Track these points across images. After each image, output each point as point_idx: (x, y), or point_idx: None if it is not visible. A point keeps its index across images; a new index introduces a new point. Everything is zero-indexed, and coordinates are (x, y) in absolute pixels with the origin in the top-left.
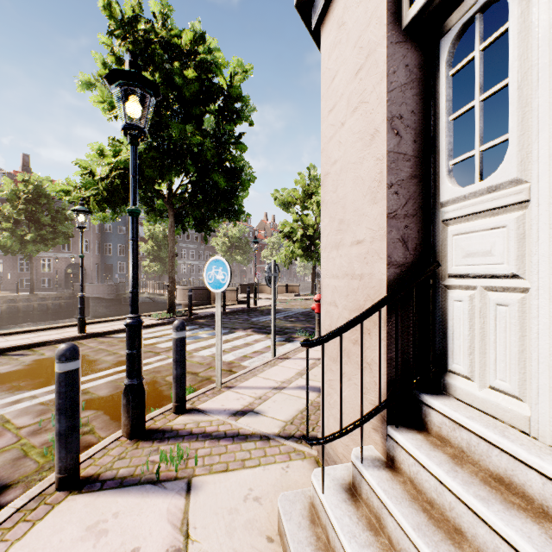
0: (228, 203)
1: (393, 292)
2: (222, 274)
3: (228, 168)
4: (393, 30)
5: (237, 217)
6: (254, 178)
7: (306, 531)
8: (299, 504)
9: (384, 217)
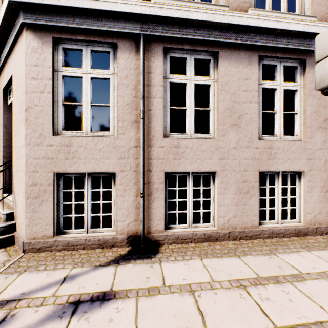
0: None
1: (4, 163)
2: None
3: None
4: (5, 105)
5: None
6: None
7: None
8: None
9: (2, 147)
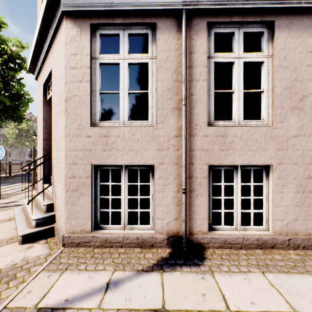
0: (13, 112)
1: (44, 155)
2: (1, 152)
3: (12, 93)
4: (45, 100)
5: (20, 121)
6: (32, 100)
7: (20, 209)
8: (21, 207)
9: (43, 139)
